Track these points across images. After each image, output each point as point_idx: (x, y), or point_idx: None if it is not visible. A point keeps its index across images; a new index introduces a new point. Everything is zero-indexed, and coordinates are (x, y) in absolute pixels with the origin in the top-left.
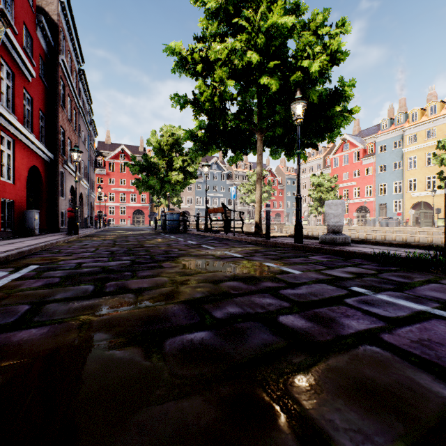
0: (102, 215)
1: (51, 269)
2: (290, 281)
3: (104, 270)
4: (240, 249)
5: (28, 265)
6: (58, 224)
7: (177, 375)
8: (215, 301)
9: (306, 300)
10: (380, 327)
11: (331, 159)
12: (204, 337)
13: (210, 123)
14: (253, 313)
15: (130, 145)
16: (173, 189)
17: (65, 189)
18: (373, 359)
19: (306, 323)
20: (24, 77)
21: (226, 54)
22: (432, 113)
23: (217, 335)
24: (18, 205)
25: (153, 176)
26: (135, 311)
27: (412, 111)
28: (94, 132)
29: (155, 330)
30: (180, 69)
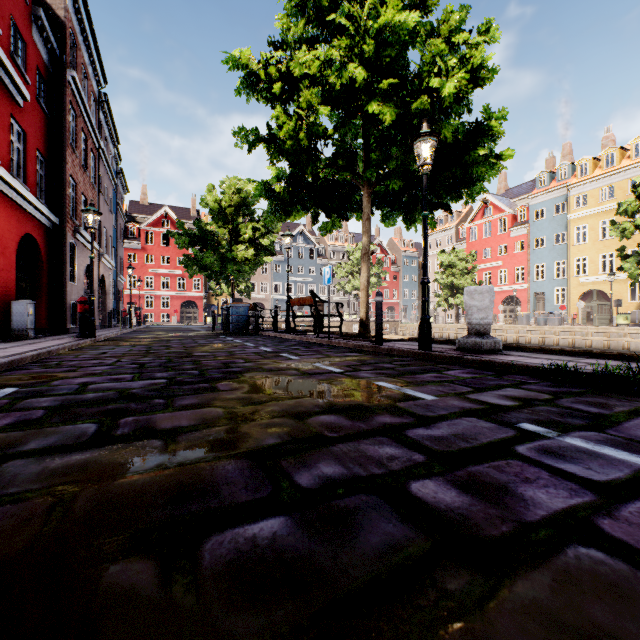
0: (135, 309)
1: (36, 394)
2: (420, 414)
3: (121, 395)
4: (339, 359)
5: (1, 387)
6: (67, 322)
7: (218, 631)
8: (299, 452)
9: (451, 448)
10: (589, 503)
11: (467, 228)
12: (278, 531)
13: (293, 172)
14: (364, 476)
15: (177, 207)
16: (239, 271)
17: (77, 269)
18: (599, 581)
19: (459, 495)
20: (11, 100)
21: (317, 67)
22: (609, 164)
23: (302, 526)
24: (2, 293)
25: (210, 252)
26: (158, 475)
27: (580, 161)
28: (123, 187)
29: (187, 516)
30: (249, 90)
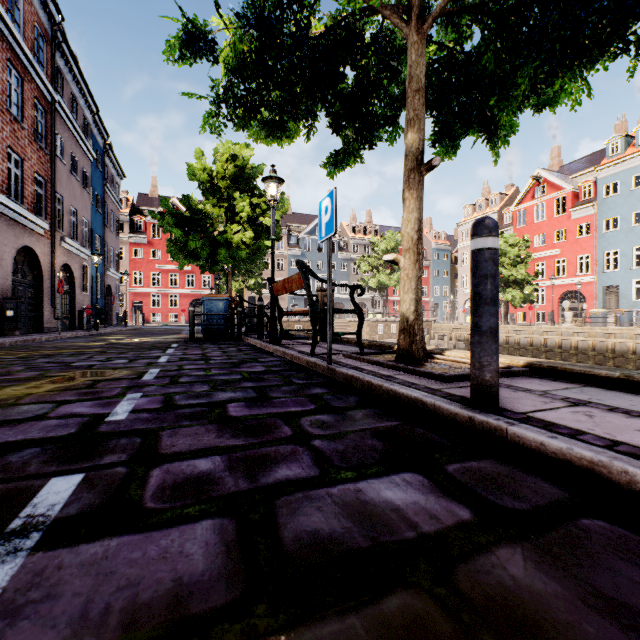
0: None
1: None
2: None
3: None
4: None
5: None
6: None
7: None
8: None
9: None
10: None
11: (513, 212)
12: None
13: None
14: None
15: None
16: (232, 258)
17: None
18: None
19: None
20: None
21: None
22: None
23: None
24: None
25: (196, 233)
26: None
27: None
28: (117, 170)
29: None
30: None
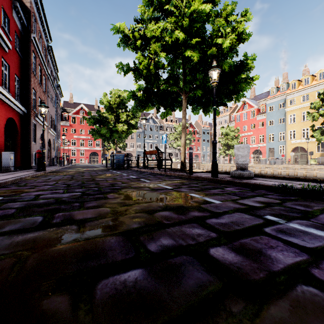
0: (66, 156)
1: (12, 200)
2: (213, 211)
3: (57, 201)
4: (170, 182)
5: None
6: (31, 163)
7: None
8: (150, 232)
9: (230, 229)
10: (305, 260)
11: (234, 115)
12: (138, 277)
13: (146, 86)
14: (185, 245)
15: (88, 104)
16: (119, 137)
17: (36, 136)
18: (316, 306)
19: (235, 256)
20: (2, 49)
21: (159, 32)
22: (306, 83)
23: (151, 274)
24: None
25: (104, 127)
26: (74, 245)
27: (292, 81)
28: (60, 94)
29: (89, 269)
30: (124, 44)
